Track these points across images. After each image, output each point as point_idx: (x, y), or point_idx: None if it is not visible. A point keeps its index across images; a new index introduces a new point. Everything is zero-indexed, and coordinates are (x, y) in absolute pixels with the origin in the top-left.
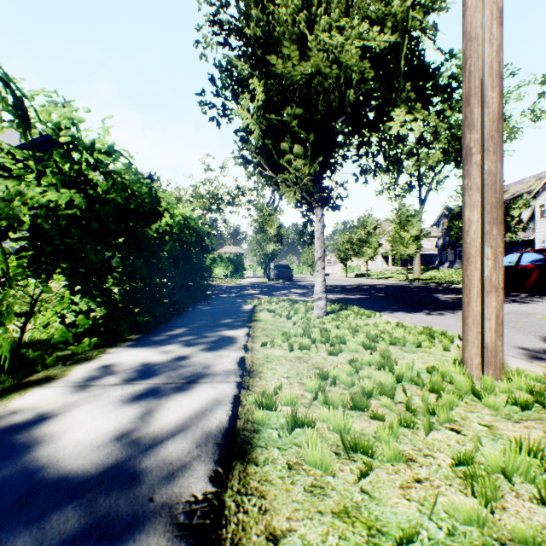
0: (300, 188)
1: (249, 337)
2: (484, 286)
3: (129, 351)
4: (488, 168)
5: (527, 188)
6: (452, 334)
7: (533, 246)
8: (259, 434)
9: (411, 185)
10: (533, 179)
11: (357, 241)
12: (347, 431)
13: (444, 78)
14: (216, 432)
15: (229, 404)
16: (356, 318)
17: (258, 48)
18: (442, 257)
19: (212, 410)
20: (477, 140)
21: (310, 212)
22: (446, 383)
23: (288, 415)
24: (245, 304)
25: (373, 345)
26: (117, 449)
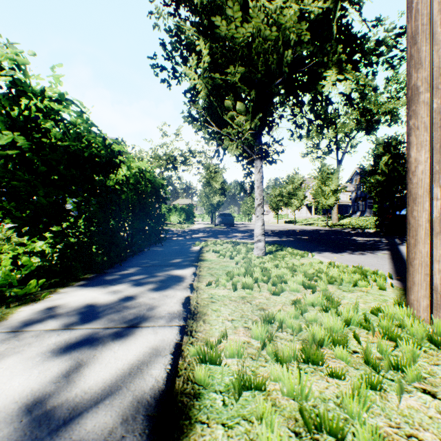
0: (242, 142)
1: (195, 276)
2: (433, 227)
3: (78, 291)
4: (437, 106)
5: None
6: (382, 273)
7: None
8: (200, 401)
9: (330, 149)
10: None
11: (286, 194)
12: (305, 396)
13: (371, 42)
14: (149, 398)
15: (169, 356)
16: (291, 258)
17: (205, 15)
18: (355, 207)
19: (149, 364)
20: (425, 78)
21: (250, 165)
22: (395, 327)
23: (235, 377)
24: (193, 246)
25: (312, 284)
26: (21, 427)
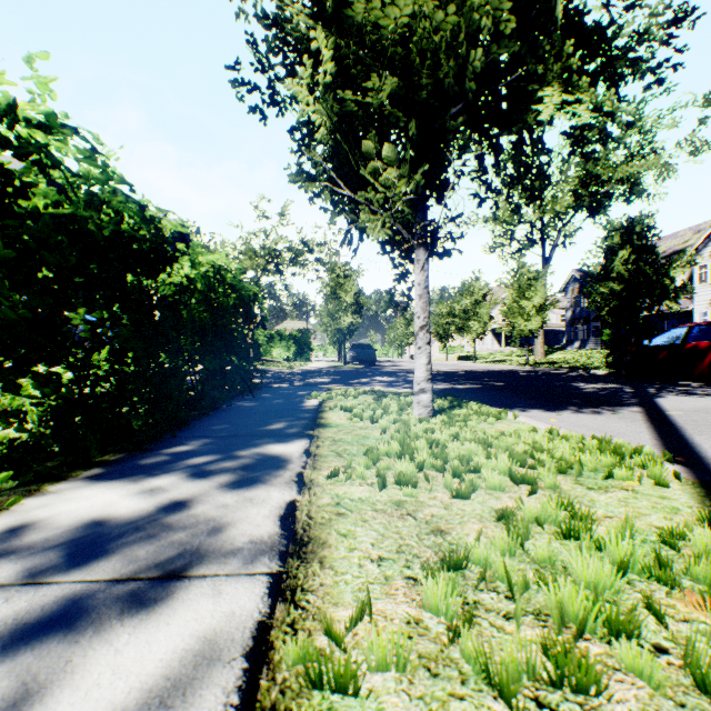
0: (393, 217)
1: (309, 457)
2: None
3: (83, 491)
4: None
5: (682, 244)
6: (650, 451)
7: (691, 320)
8: None
9: (532, 239)
10: (690, 232)
11: (460, 313)
12: None
13: (622, 37)
14: None
15: (240, 662)
16: (479, 421)
17: None
18: (571, 334)
19: (190, 691)
20: None
21: (405, 258)
22: None
23: None
24: (308, 399)
25: (530, 475)
26: None
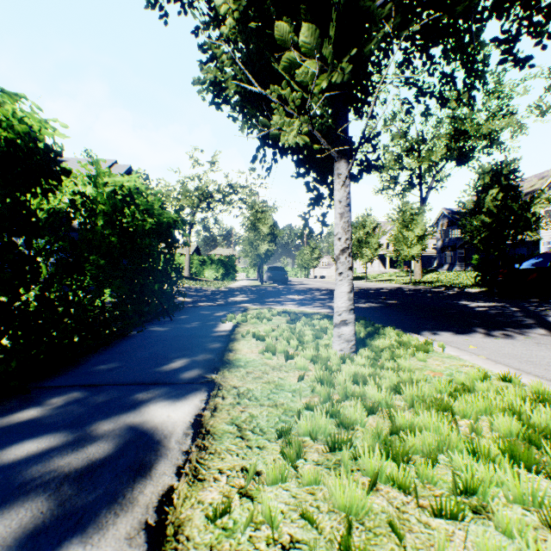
0: (311, 121)
1: (195, 439)
2: None
3: None
4: None
5: (530, 188)
6: None
7: (537, 248)
8: None
9: (412, 183)
10: (535, 179)
11: (355, 242)
12: None
13: None
14: None
15: None
16: (407, 357)
17: None
18: (441, 259)
19: None
20: None
21: (320, 179)
22: None
23: None
24: (222, 322)
25: None
26: None
